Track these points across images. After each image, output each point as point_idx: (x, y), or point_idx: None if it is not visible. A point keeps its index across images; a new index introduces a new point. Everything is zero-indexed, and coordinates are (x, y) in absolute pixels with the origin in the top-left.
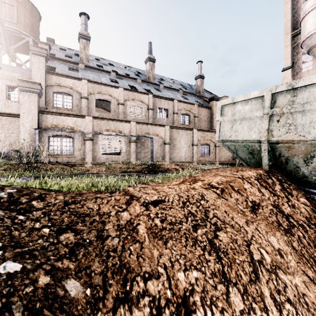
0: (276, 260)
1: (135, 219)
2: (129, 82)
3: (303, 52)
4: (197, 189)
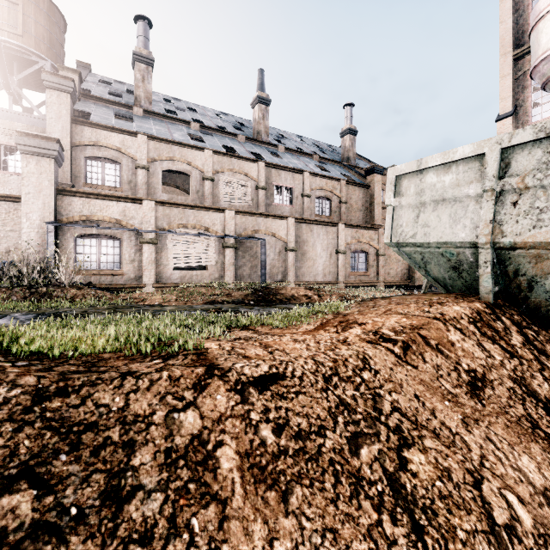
0: (543, 521)
1: (212, 431)
2: (224, 140)
3: (535, 86)
4: (352, 345)
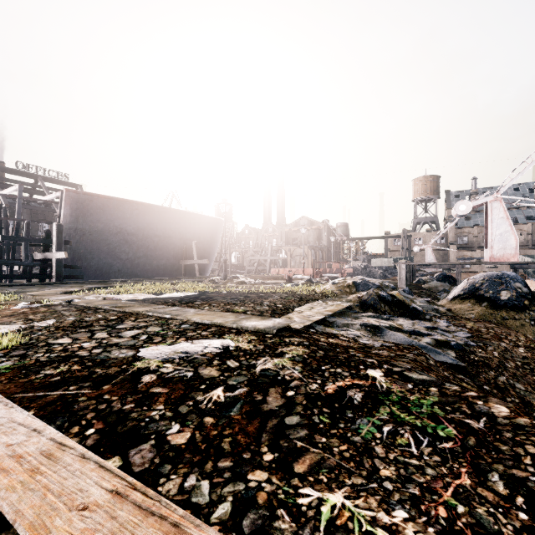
0: None
1: None
2: (512, 213)
3: None
4: None
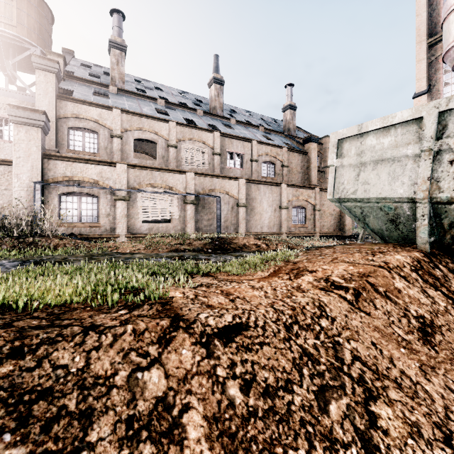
0: None
1: (177, 393)
2: (185, 114)
3: (446, 69)
4: (307, 292)
